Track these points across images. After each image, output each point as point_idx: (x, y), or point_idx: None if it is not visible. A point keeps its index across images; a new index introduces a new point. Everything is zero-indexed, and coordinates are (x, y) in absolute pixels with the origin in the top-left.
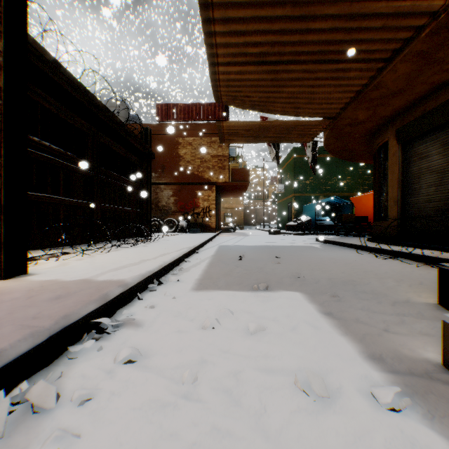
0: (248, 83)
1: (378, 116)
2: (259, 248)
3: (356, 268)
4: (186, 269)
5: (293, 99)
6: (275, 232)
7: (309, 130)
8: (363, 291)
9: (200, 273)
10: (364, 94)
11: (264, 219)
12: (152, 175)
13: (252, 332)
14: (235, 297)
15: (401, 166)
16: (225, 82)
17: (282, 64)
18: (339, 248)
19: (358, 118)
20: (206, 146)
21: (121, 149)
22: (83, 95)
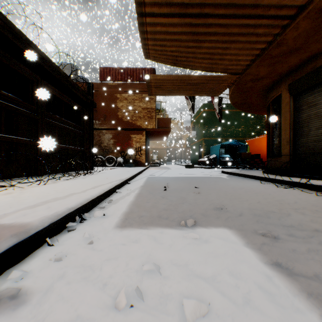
0: (171, 36)
1: (275, 72)
2: (180, 179)
3: (268, 197)
4: (115, 201)
5: (209, 55)
6: (190, 166)
7: (219, 85)
8: (291, 225)
9: (127, 206)
10: (267, 51)
11: (181, 156)
12: (96, 122)
13: (190, 319)
14: (161, 237)
15: (293, 113)
16: (152, 35)
17: (202, 18)
18: (242, 179)
19: (260, 74)
20: (138, 101)
21: (66, 97)
22: (26, 44)
